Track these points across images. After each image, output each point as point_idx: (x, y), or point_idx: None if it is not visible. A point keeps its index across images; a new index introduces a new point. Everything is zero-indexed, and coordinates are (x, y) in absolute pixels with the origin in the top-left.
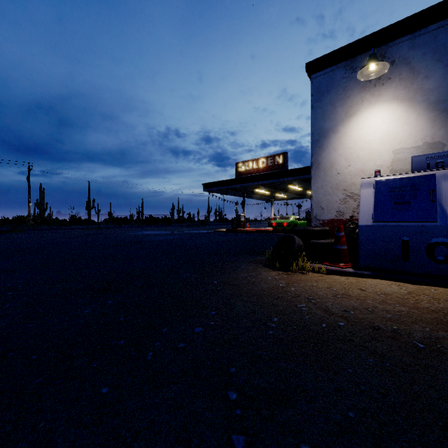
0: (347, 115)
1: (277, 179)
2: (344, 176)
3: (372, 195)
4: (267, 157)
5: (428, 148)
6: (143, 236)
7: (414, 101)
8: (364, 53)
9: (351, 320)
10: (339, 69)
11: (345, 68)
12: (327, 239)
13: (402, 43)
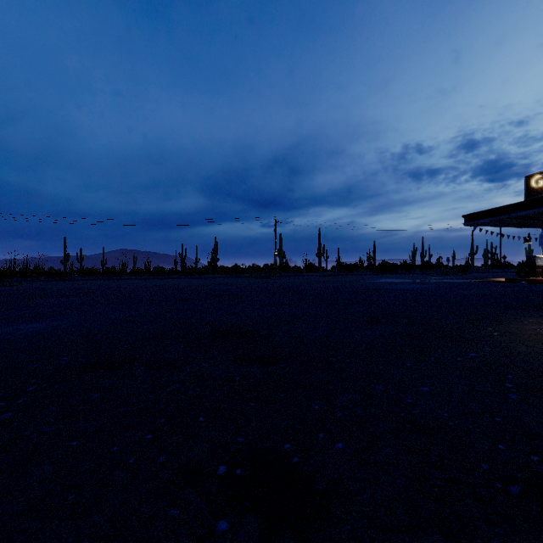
0: None
1: None
2: None
3: None
4: None
5: None
6: (383, 284)
7: None
8: None
9: None
10: None
11: None
12: None
13: None
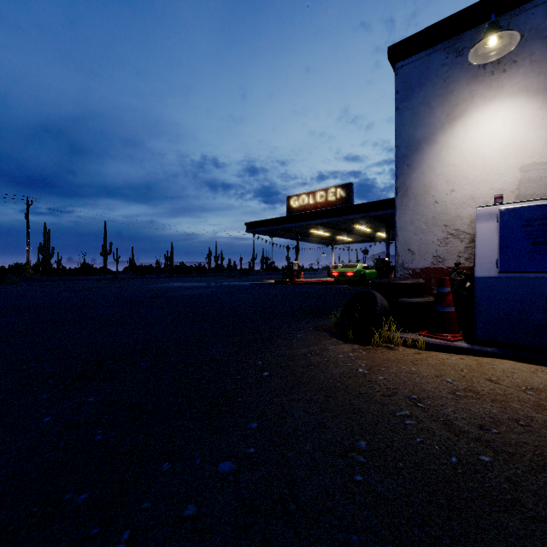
0: (449, 119)
1: (340, 217)
2: (444, 206)
3: (494, 232)
4: (326, 189)
5: None
6: (169, 289)
7: None
8: (475, 27)
9: (499, 448)
10: (438, 53)
11: (446, 51)
12: (424, 297)
13: (535, 9)
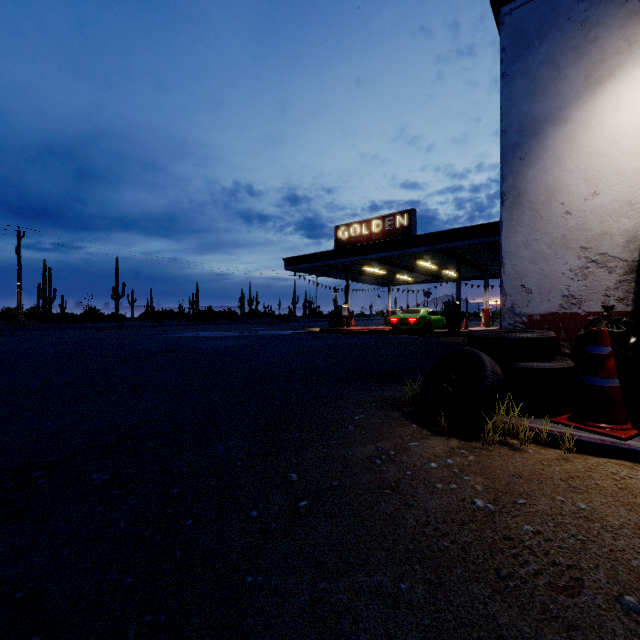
0: (590, 82)
1: (400, 250)
2: (581, 218)
3: None
4: (383, 216)
5: None
6: (187, 340)
7: None
8: None
9: None
10: None
11: None
12: (559, 361)
13: None
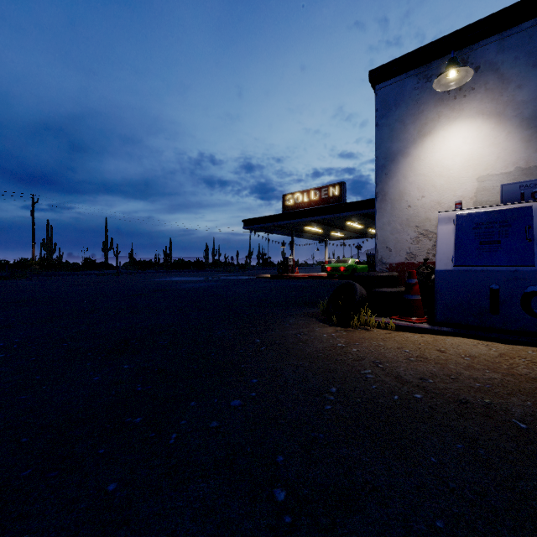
0: (420, 135)
1: (332, 214)
2: (416, 210)
3: (452, 233)
4: (320, 187)
5: (521, 175)
6: (171, 283)
7: (504, 117)
8: (441, 58)
9: (429, 390)
10: (411, 78)
11: (417, 77)
12: (396, 287)
13: (489, 45)
